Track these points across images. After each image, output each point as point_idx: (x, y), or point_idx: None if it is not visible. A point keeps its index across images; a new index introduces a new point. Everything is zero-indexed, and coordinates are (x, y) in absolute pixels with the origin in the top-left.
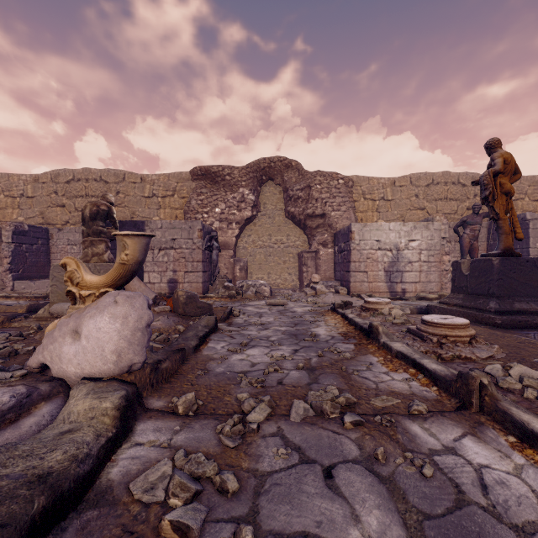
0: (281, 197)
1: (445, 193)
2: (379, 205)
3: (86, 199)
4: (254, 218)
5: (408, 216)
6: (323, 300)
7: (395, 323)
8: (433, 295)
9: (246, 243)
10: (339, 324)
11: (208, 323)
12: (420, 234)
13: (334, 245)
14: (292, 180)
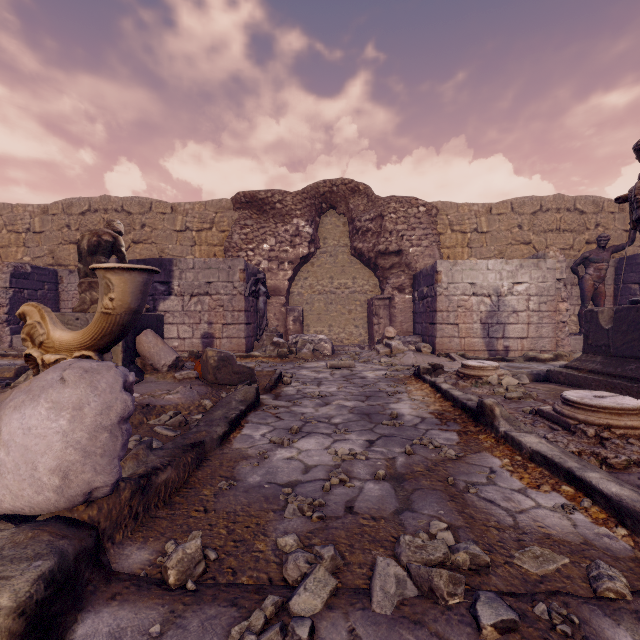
0: (345, 229)
1: (558, 223)
2: (471, 239)
3: None
4: (311, 257)
5: (509, 252)
6: (400, 361)
7: (510, 397)
8: (546, 355)
9: (302, 288)
10: (428, 397)
11: (246, 396)
12: (528, 274)
13: (413, 289)
14: (359, 208)
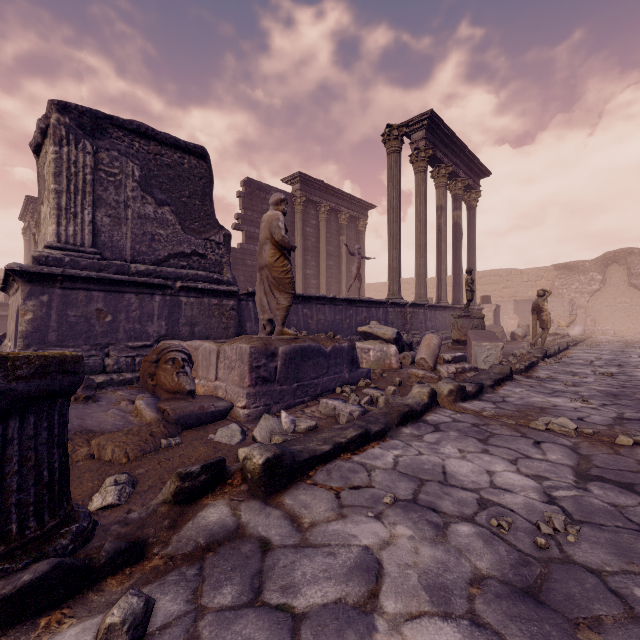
0: (624, 272)
1: None
2: None
3: (489, 286)
4: (600, 288)
5: None
6: None
7: None
8: None
9: (594, 304)
10: None
11: (587, 336)
12: None
13: None
14: (633, 262)
